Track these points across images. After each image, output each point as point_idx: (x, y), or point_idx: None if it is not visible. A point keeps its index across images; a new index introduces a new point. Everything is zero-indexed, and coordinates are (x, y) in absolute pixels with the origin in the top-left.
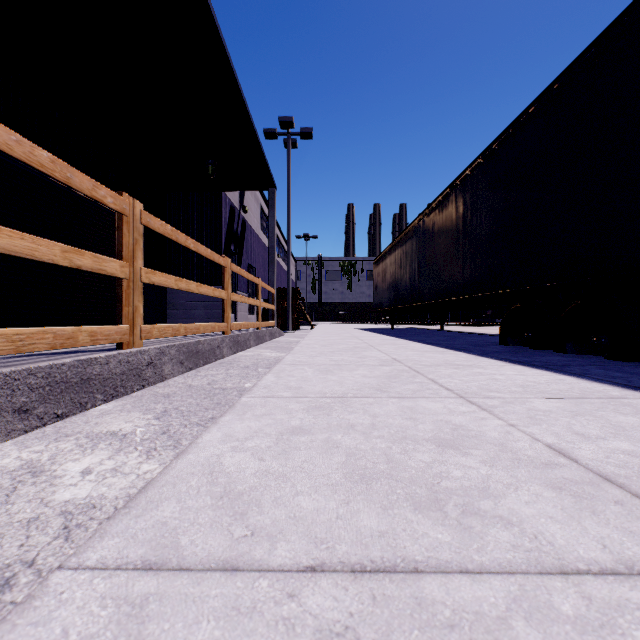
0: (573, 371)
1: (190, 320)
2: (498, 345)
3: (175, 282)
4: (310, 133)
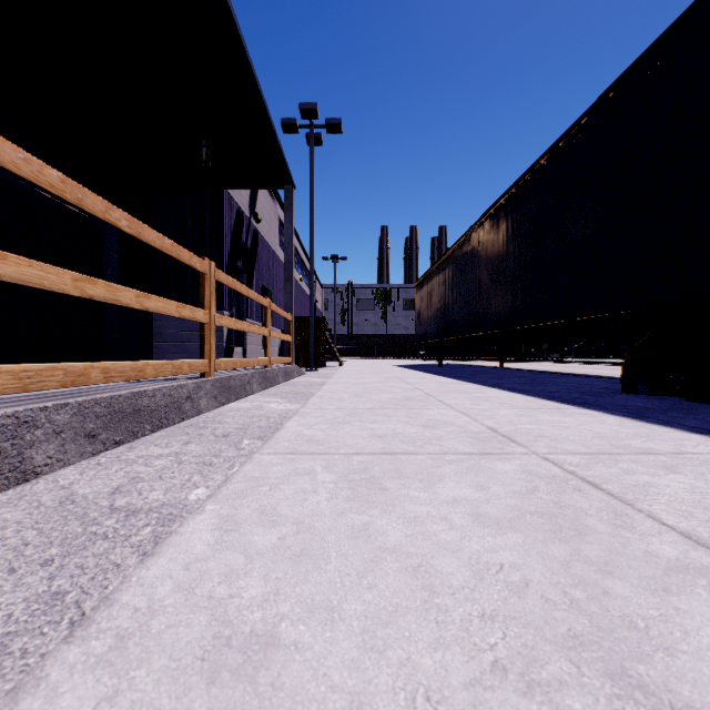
0: None
1: (183, 355)
2: (623, 393)
3: (74, 283)
4: (338, 125)
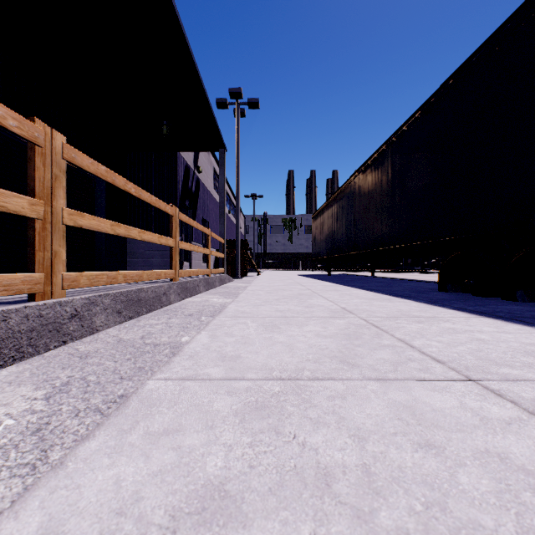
0: None
1: (148, 267)
2: (438, 291)
3: (111, 227)
4: (256, 103)
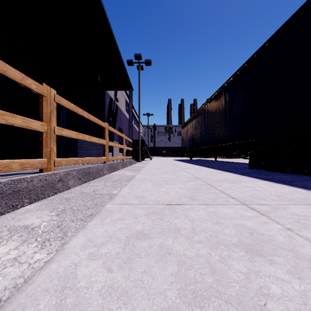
0: (299, 185)
1: (89, 155)
2: (248, 169)
3: (76, 135)
4: (150, 62)
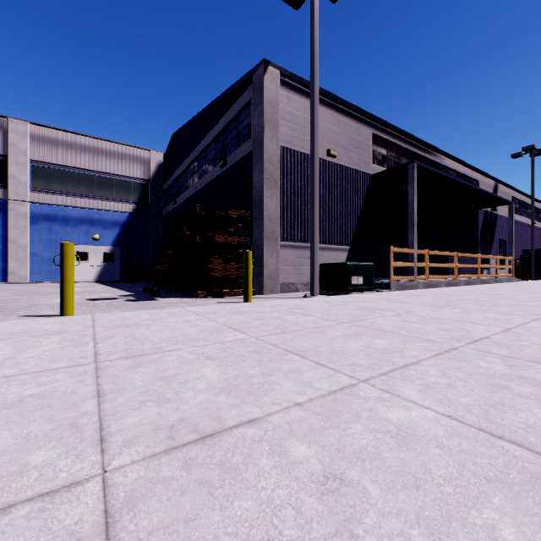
0: None
1: (460, 273)
2: None
3: (463, 265)
4: None
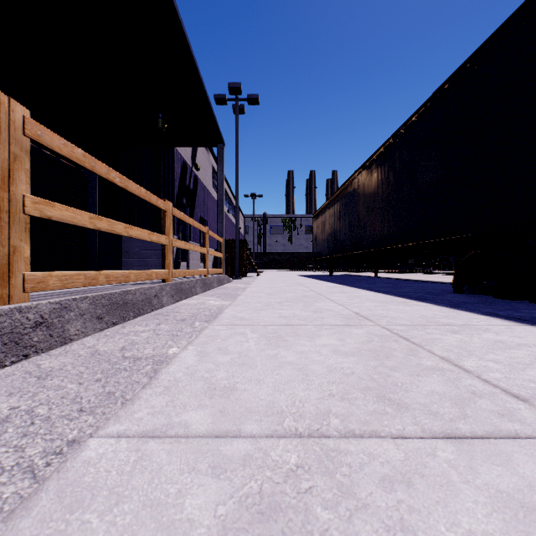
0: None
1: (144, 267)
2: (453, 293)
3: (90, 220)
4: (256, 99)
